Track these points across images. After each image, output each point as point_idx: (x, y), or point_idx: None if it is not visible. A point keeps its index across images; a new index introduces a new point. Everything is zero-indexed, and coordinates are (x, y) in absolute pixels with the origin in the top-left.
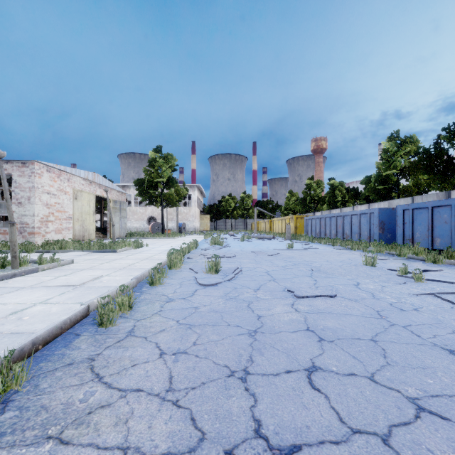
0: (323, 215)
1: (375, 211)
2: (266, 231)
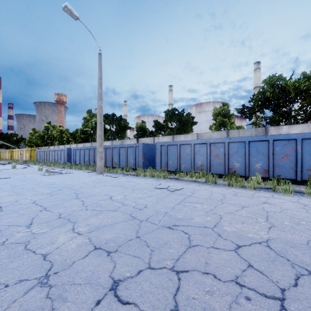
0: (46, 149)
1: (66, 149)
2: (7, 159)
